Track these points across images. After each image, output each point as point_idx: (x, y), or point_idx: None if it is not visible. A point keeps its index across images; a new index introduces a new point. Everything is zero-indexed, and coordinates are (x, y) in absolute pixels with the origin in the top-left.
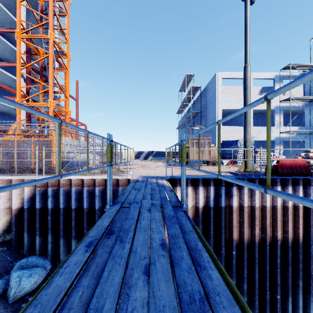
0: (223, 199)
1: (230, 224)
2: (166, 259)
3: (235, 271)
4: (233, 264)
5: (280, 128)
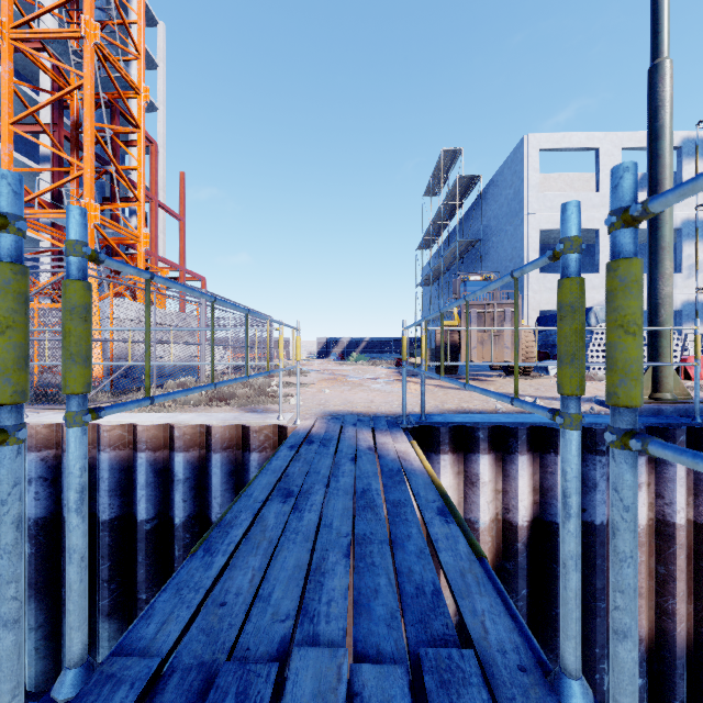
0: (601, 498)
1: None
2: None
3: None
4: None
5: (698, 278)
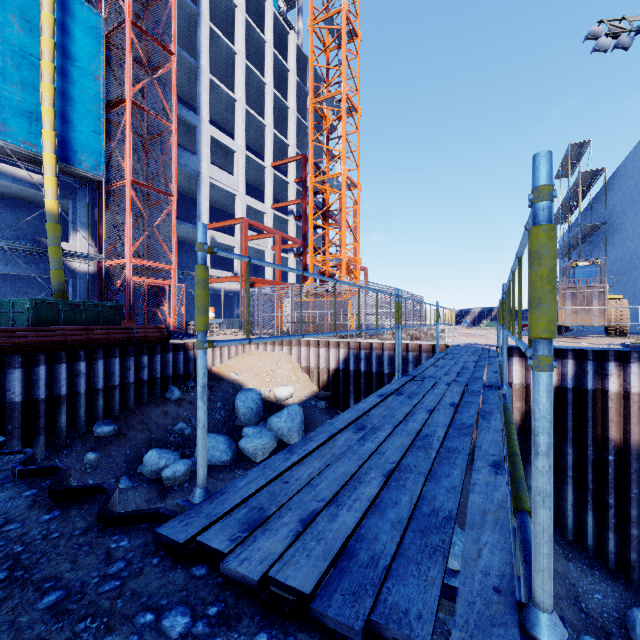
0: (590, 378)
1: (604, 417)
2: (474, 362)
3: (613, 485)
4: (608, 475)
5: None
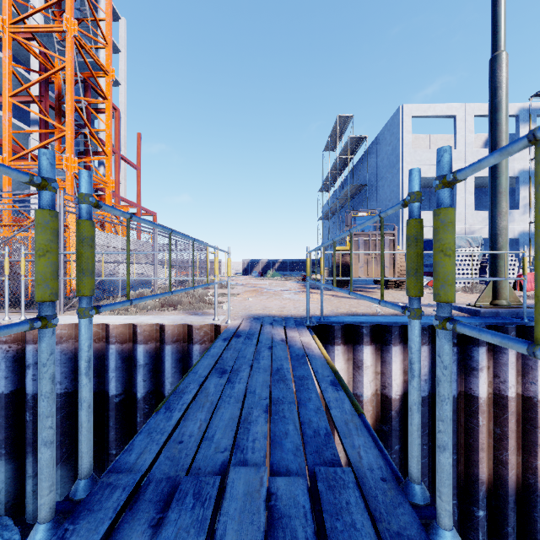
0: (454, 377)
1: (470, 441)
2: None
3: None
4: None
5: (531, 214)
